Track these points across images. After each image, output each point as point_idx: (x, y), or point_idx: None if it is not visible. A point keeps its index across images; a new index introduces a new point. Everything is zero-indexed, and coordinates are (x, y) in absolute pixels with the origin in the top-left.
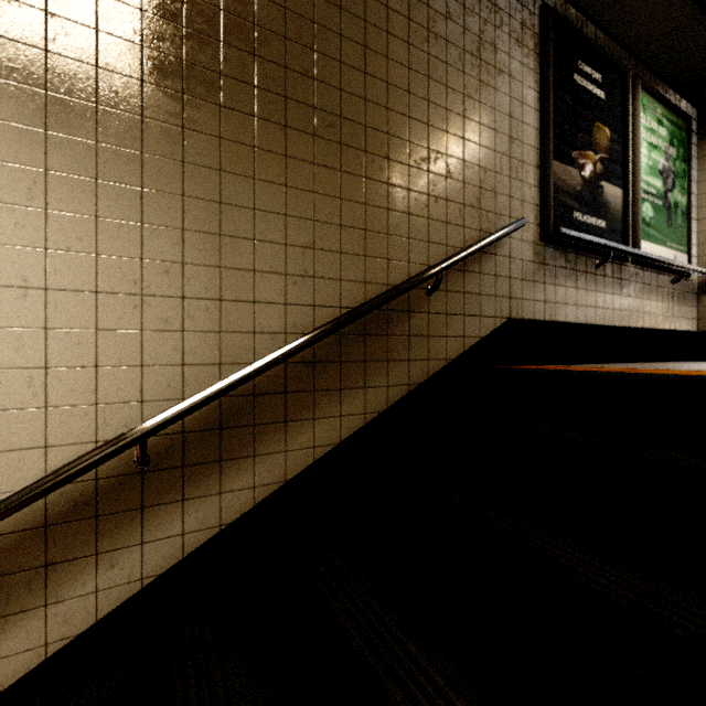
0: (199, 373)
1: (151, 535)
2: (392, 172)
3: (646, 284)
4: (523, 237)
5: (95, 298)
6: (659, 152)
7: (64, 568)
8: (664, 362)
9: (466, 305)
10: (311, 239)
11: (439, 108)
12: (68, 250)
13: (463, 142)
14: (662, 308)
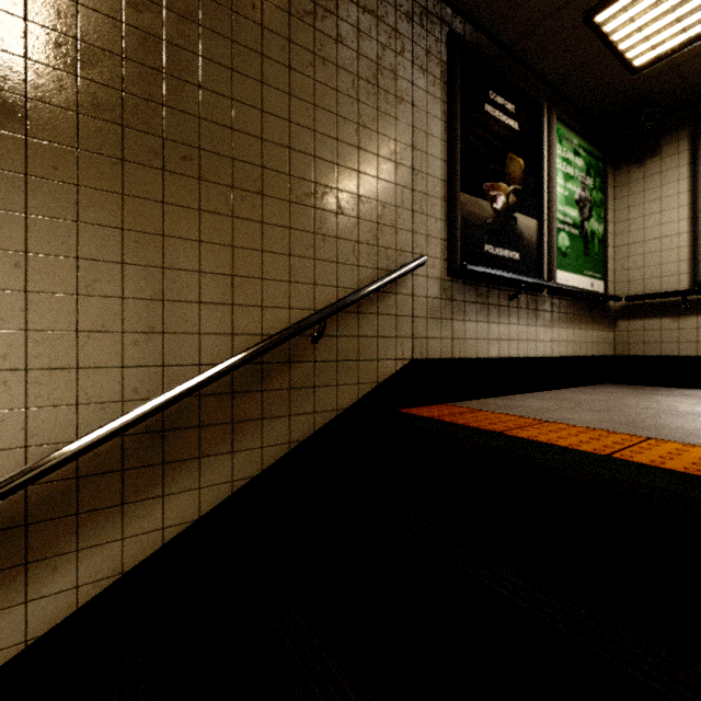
0: None
1: None
2: (268, 210)
3: (563, 312)
4: (428, 273)
5: None
6: (575, 182)
7: None
8: (583, 387)
9: (360, 349)
10: (159, 290)
11: (328, 139)
12: None
13: (358, 175)
14: (579, 335)
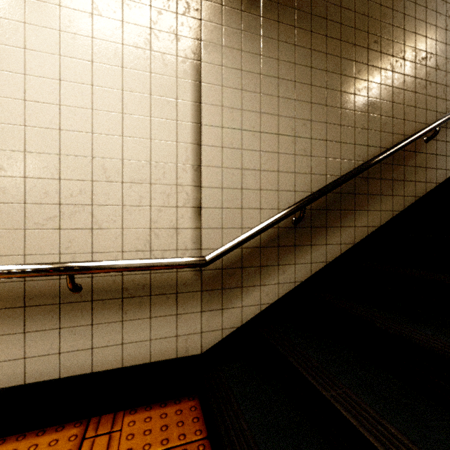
0: (317, 179)
1: (298, 260)
2: (406, 67)
3: None
4: None
5: (277, 137)
6: None
7: (266, 269)
8: None
9: (447, 149)
10: (366, 108)
11: (432, 26)
12: (268, 113)
13: (445, 46)
14: None
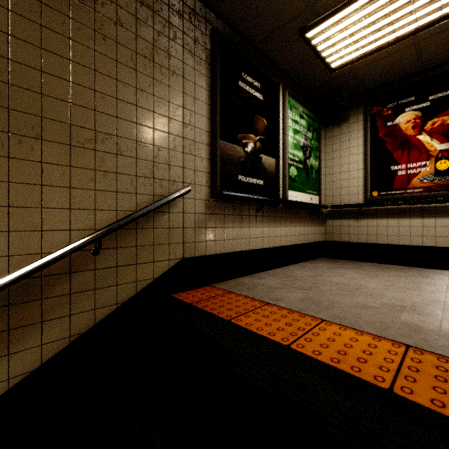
0: None
1: None
2: (48, 151)
3: (293, 217)
4: (196, 196)
5: None
6: (301, 135)
7: None
8: (306, 261)
9: (138, 255)
10: None
11: (108, 97)
12: None
13: (136, 126)
14: (303, 230)
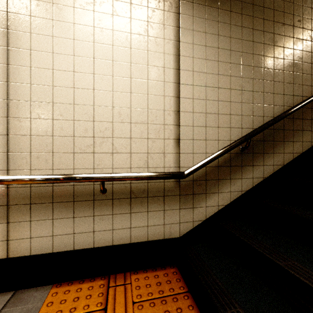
0: (257, 119)
1: (244, 176)
2: None
3: None
4: None
5: (229, 91)
6: None
7: (222, 182)
8: None
9: None
10: (292, 68)
11: None
12: (223, 75)
13: None
14: None
